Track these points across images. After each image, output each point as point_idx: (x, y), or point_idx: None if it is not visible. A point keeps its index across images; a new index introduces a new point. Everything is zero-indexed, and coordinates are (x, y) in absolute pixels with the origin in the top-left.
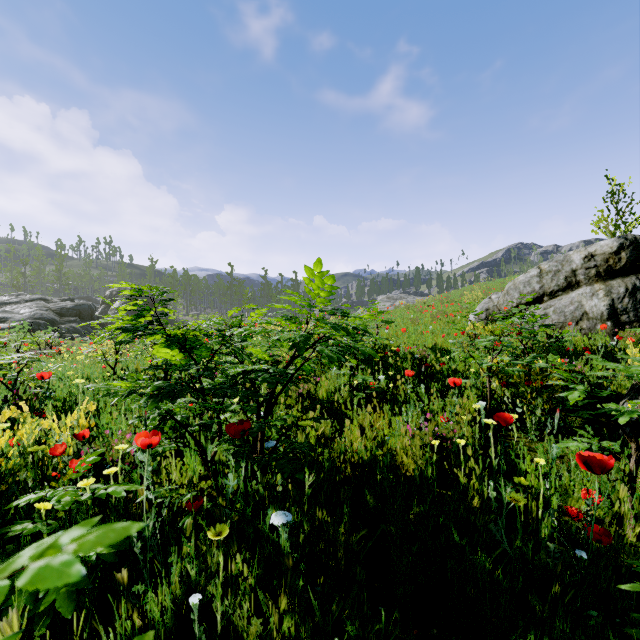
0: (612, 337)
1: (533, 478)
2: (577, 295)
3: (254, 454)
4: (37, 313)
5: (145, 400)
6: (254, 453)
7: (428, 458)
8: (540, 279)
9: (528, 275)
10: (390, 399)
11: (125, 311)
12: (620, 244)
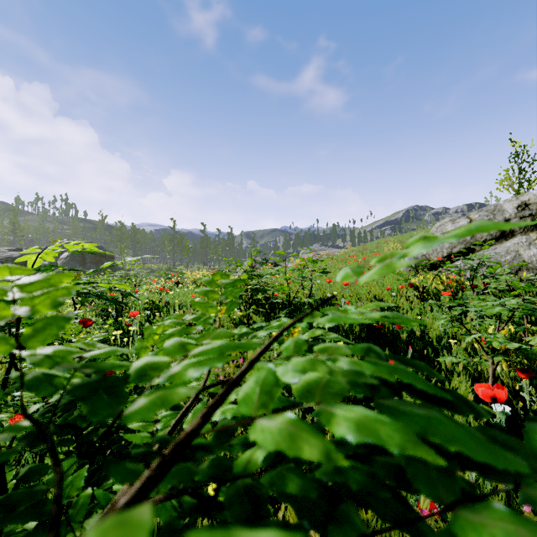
0: None
1: None
2: (513, 244)
3: None
4: None
5: None
6: None
7: None
8: None
9: (457, 225)
10: None
11: None
12: None
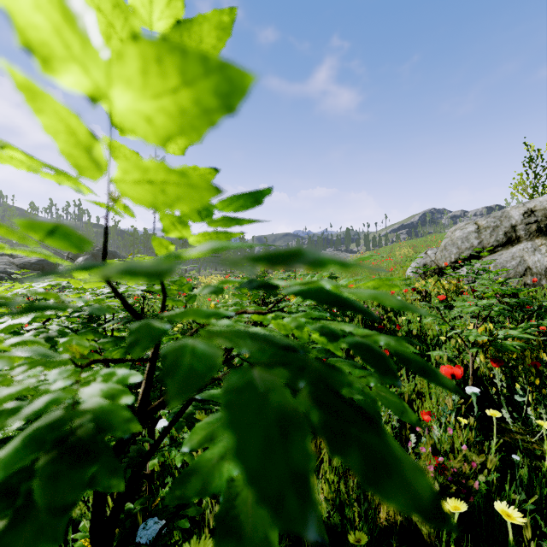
0: None
1: None
2: (518, 250)
3: None
4: (0, 267)
5: None
6: None
7: None
8: (478, 235)
9: (465, 231)
10: None
11: None
12: None
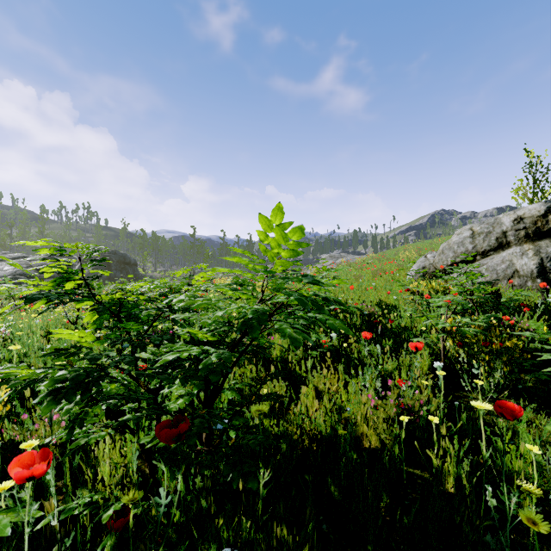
0: (542, 293)
1: (521, 465)
2: (508, 254)
3: (200, 438)
4: (19, 270)
5: (41, 399)
6: (200, 437)
7: (393, 432)
8: (473, 240)
9: (461, 236)
10: (343, 357)
11: (51, 273)
12: (547, 208)
